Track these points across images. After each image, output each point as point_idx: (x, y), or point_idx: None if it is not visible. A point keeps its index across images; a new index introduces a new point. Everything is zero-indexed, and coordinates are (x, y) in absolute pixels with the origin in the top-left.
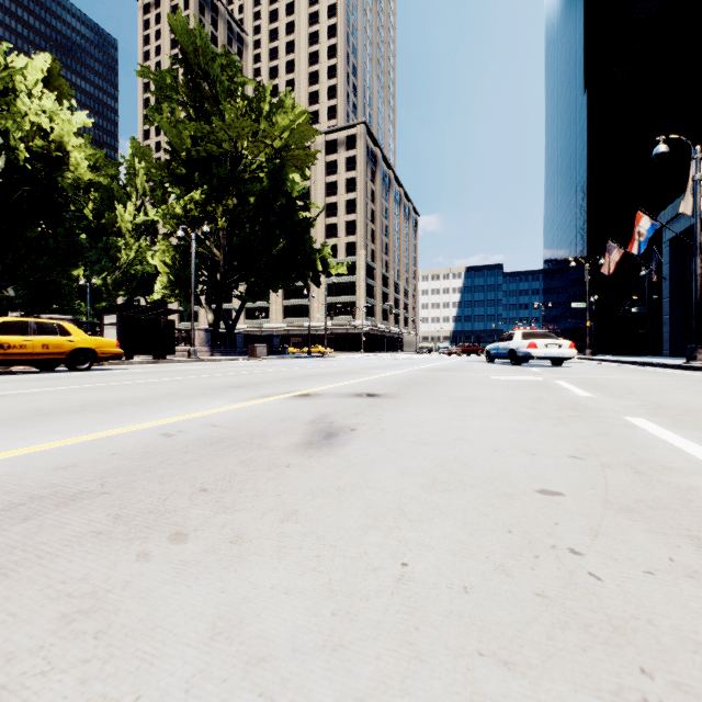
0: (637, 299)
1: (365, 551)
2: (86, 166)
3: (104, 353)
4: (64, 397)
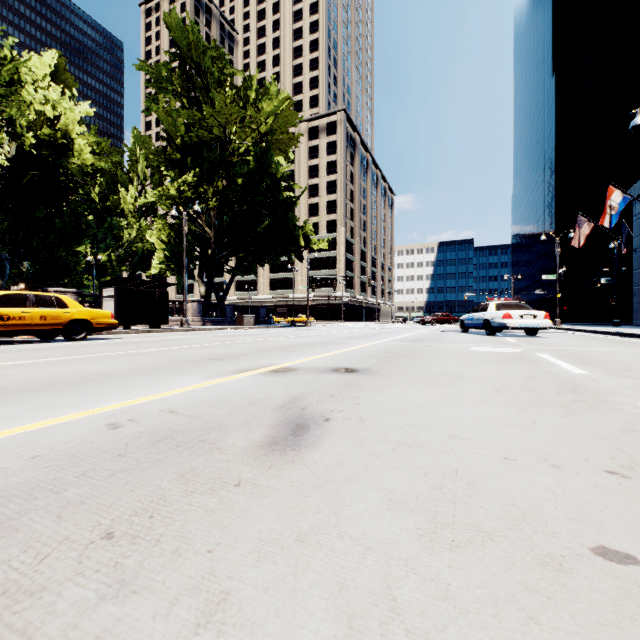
0: (604, 271)
1: None
2: (88, 152)
3: (99, 324)
4: (39, 371)
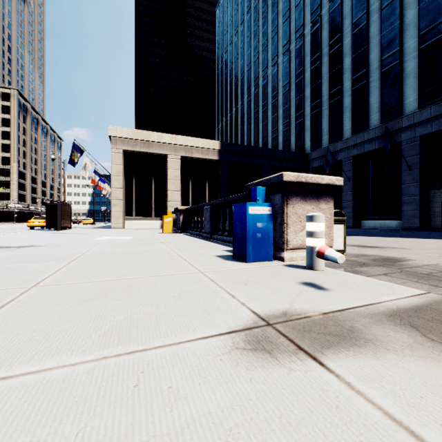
0: None
1: (5, 229)
2: None
3: None
4: None
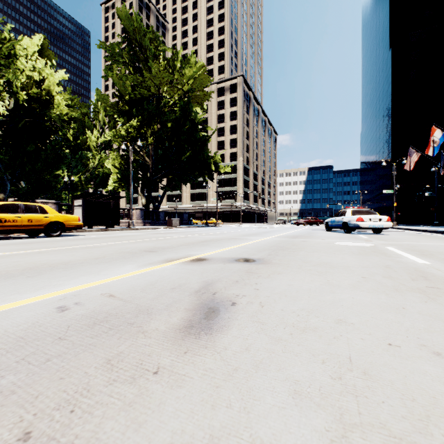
0: (427, 187)
1: None
2: (64, 105)
3: (70, 225)
4: (19, 260)
